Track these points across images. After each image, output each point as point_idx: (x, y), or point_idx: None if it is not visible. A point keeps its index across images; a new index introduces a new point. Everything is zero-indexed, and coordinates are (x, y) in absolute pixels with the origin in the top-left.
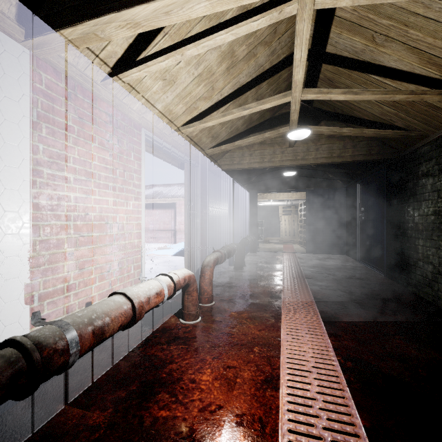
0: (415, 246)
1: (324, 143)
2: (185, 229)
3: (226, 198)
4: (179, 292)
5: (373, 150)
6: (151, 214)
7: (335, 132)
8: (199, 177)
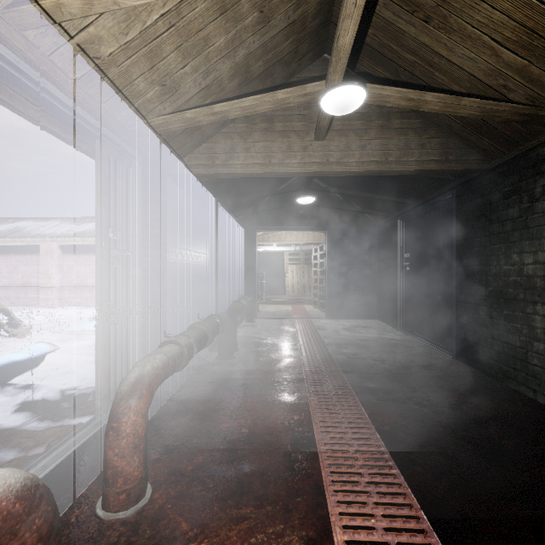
0: (525, 315)
1: (375, 137)
2: (97, 292)
3: (207, 234)
4: (68, 453)
5: (451, 154)
6: (91, 262)
7: (409, 102)
8: (139, 180)
